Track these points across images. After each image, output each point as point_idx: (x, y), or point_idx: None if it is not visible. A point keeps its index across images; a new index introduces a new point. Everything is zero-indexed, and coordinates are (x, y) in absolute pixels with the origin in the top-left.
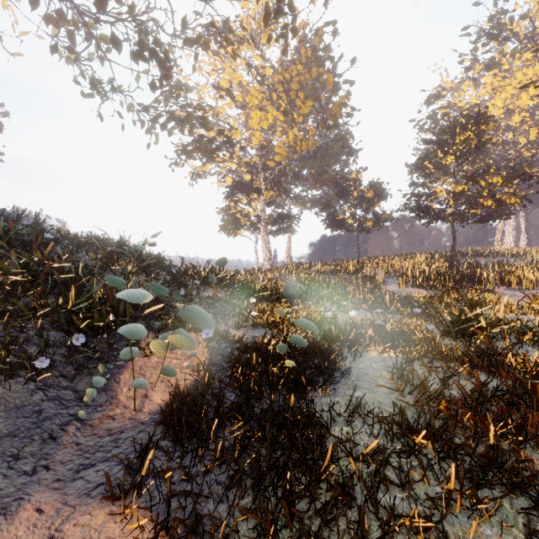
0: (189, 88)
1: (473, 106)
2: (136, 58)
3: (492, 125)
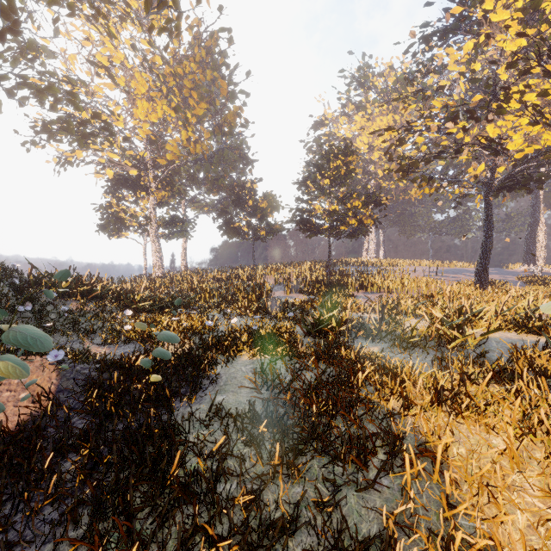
0: (50, 53)
1: (348, 138)
2: None
3: (355, 158)
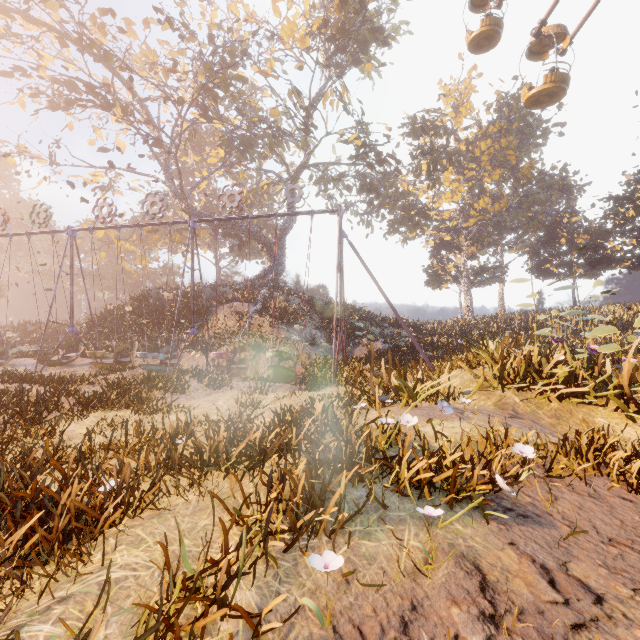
0: (392, 196)
1: None
2: (359, 193)
3: None
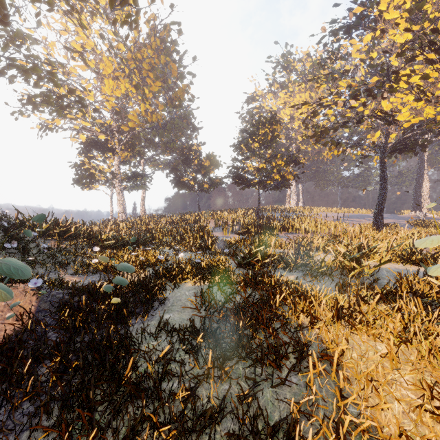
0: (33, 41)
1: (274, 111)
2: None
3: (279, 126)
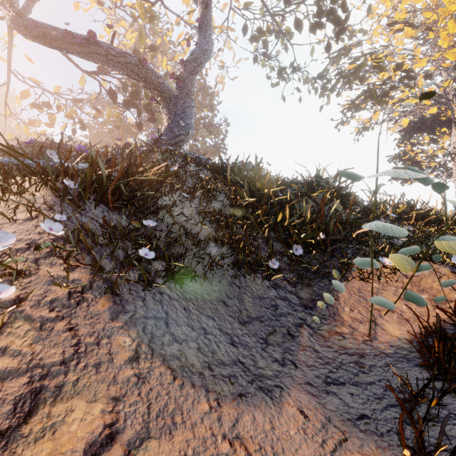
0: (364, 31)
1: None
2: (313, 29)
3: None
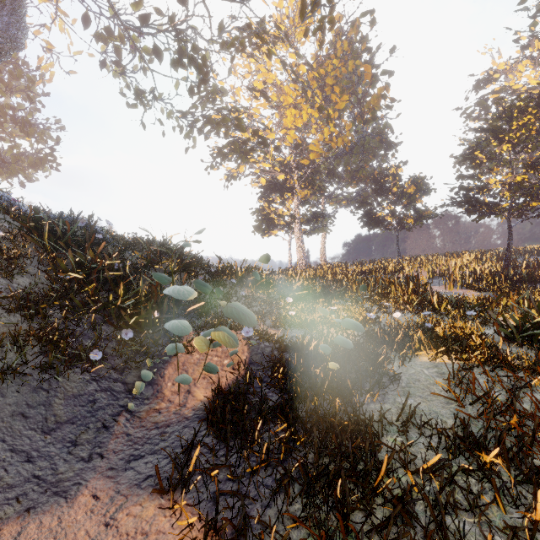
0: (225, 91)
1: (532, 88)
2: (175, 66)
3: None
